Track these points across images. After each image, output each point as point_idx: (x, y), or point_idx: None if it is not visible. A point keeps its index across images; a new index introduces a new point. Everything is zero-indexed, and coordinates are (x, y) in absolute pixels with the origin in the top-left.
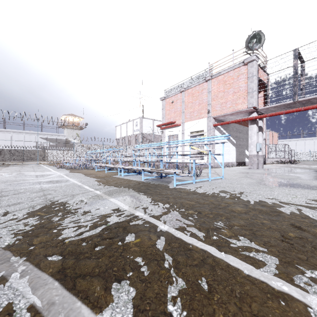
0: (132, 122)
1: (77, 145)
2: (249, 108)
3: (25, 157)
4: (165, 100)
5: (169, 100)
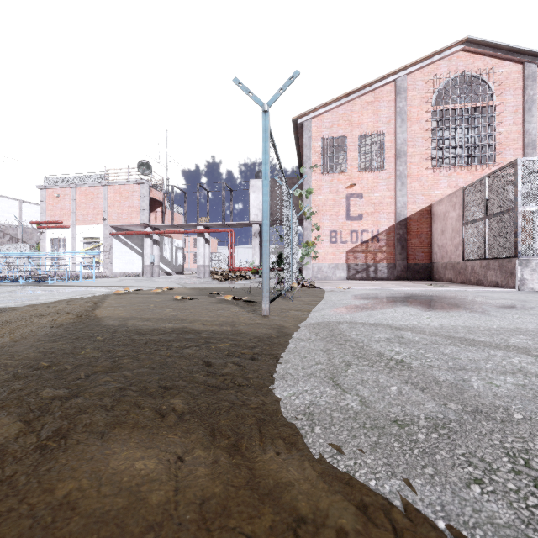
0: None
1: None
2: (142, 223)
3: None
4: (46, 190)
5: (53, 192)
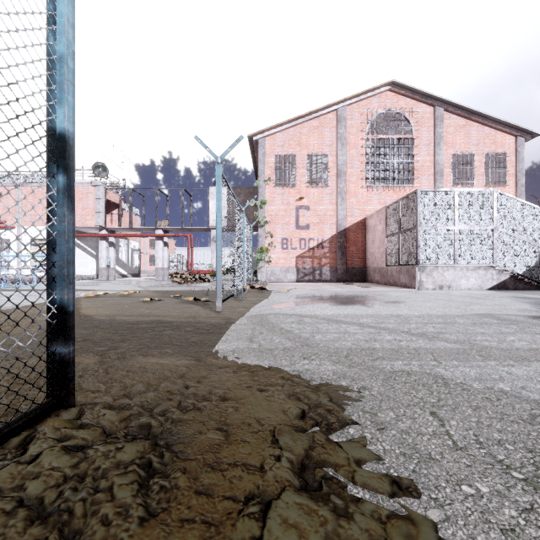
0: None
1: None
2: (97, 226)
3: None
4: None
5: None
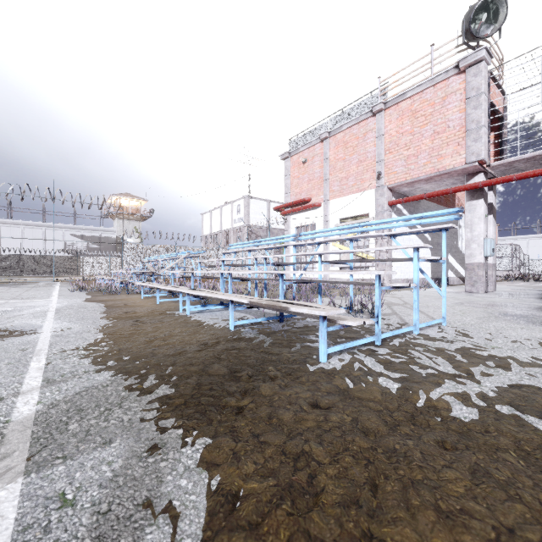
0: (232, 205)
1: (128, 247)
2: (471, 163)
3: (43, 269)
4: (291, 159)
5: (298, 158)
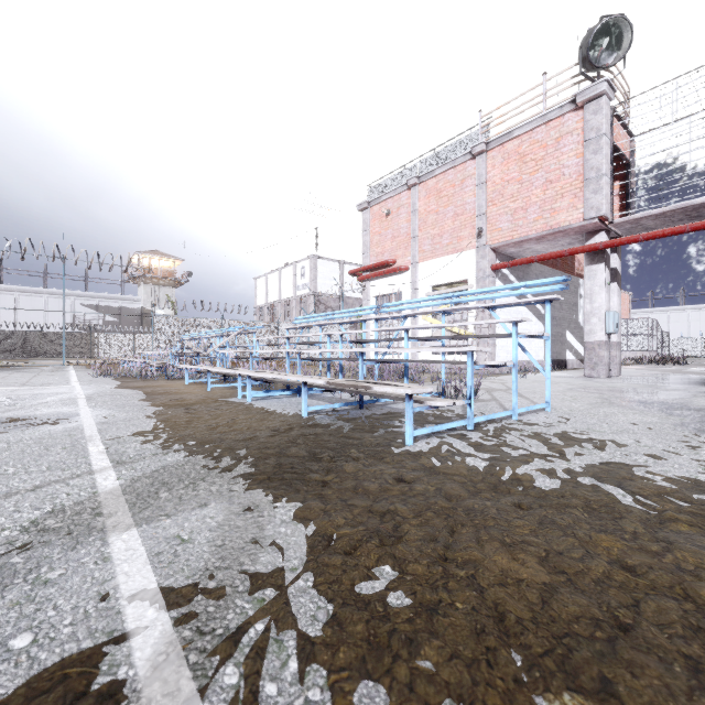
0: (294, 267)
1: (160, 321)
2: (590, 220)
3: (45, 350)
4: (370, 210)
5: (380, 209)
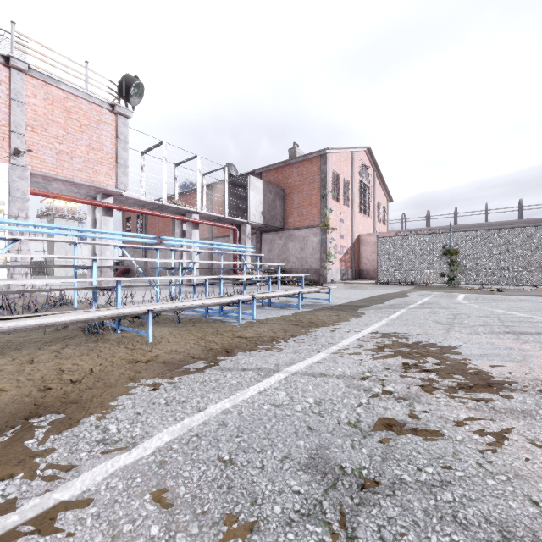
0: None
1: None
2: (120, 190)
3: None
4: None
5: None
